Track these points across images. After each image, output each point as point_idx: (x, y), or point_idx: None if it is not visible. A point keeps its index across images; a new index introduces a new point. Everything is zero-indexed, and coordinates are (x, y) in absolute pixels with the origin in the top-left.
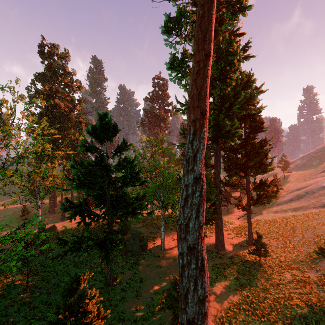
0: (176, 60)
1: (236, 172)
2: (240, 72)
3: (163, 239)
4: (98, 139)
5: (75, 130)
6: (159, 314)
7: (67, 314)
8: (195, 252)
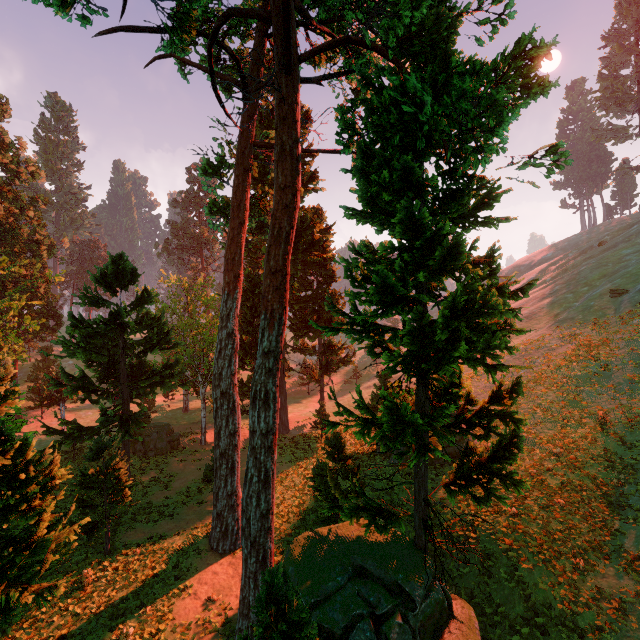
0: (217, 205)
1: (304, 333)
2: (305, 209)
3: (204, 429)
4: (109, 289)
5: (29, 258)
6: (196, 496)
7: (97, 469)
8: (228, 396)
